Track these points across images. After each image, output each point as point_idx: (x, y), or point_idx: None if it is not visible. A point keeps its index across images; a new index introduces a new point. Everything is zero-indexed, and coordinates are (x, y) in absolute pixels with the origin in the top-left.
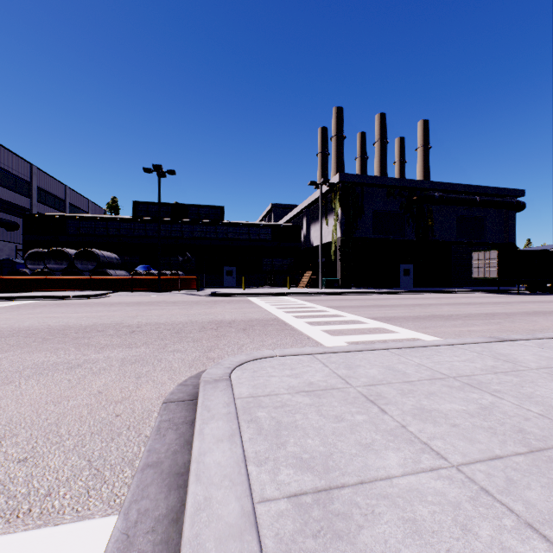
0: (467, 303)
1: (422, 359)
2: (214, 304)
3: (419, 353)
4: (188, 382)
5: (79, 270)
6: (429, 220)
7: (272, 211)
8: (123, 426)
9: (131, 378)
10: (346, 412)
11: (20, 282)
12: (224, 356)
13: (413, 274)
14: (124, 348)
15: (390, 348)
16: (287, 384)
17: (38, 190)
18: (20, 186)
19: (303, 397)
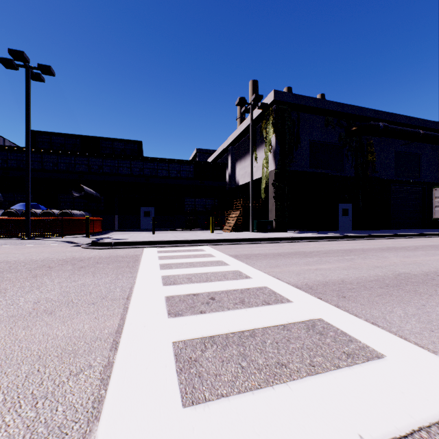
0: None
1: None
2: (28, 278)
3: None
4: None
5: None
6: (369, 155)
7: (197, 156)
8: None
9: None
10: None
11: None
12: None
13: (352, 215)
14: None
15: None
16: None
17: None
18: None
19: None
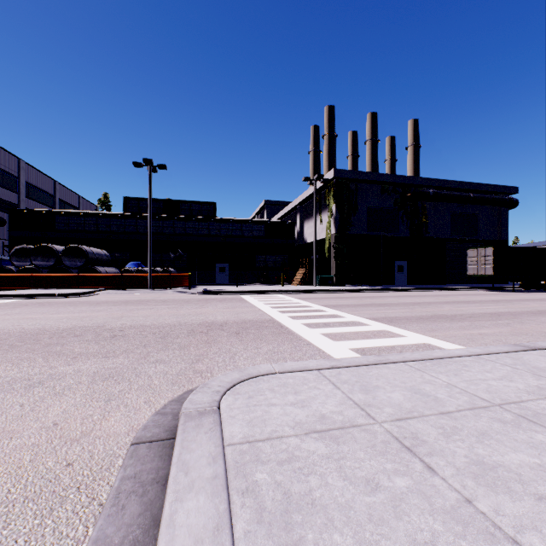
0: (467, 302)
1: (449, 376)
2: (206, 303)
3: (443, 368)
4: (168, 409)
5: (67, 267)
6: (423, 217)
7: (265, 208)
8: (71, 484)
9: (99, 401)
10: (379, 471)
11: (4, 279)
12: (213, 368)
13: (407, 271)
14: (100, 358)
15: (407, 361)
16: (292, 418)
17: (26, 185)
18: (7, 181)
19: (316, 441)
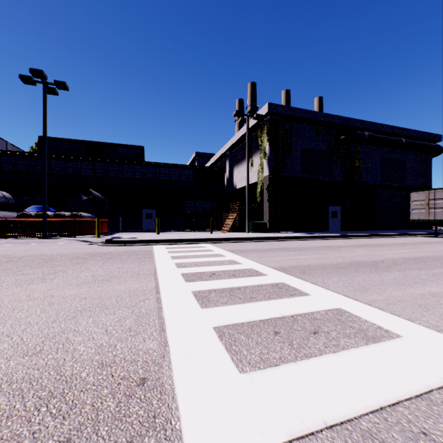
0: None
1: None
2: (74, 264)
3: None
4: None
5: None
6: (357, 161)
7: (196, 159)
8: None
9: None
10: None
11: None
12: None
13: (341, 217)
14: None
15: None
16: None
17: None
18: None
19: None
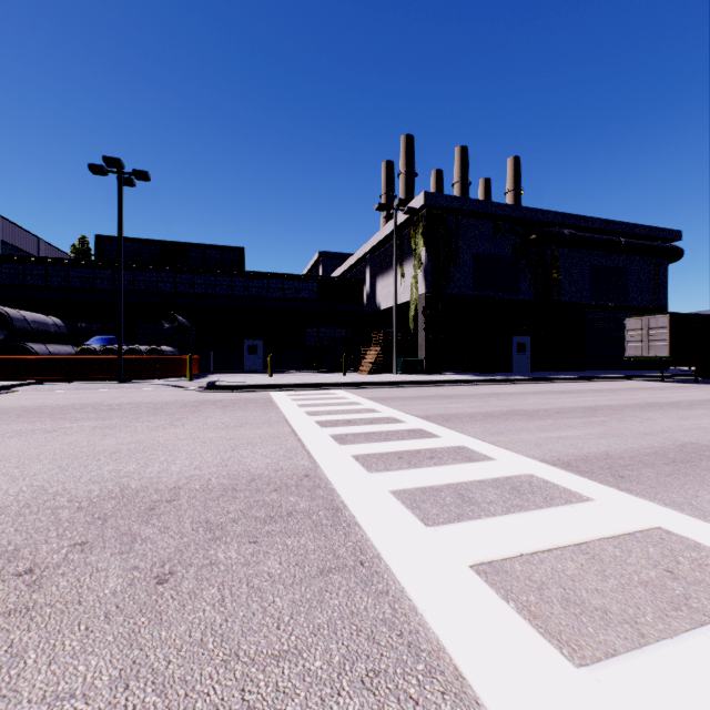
0: (671, 404)
1: None
2: (191, 412)
3: None
4: None
5: None
6: (554, 271)
7: (320, 262)
8: None
9: None
10: None
11: None
12: None
13: (530, 351)
14: None
15: None
16: None
17: None
18: None
19: None
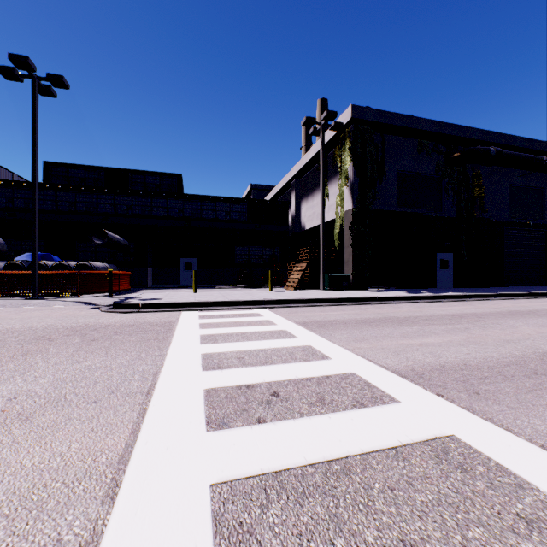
0: None
1: None
2: (13, 357)
3: None
4: None
5: None
6: (476, 189)
7: (252, 193)
8: None
9: None
10: None
11: None
12: None
13: (453, 267)
14: None
15: None
16: None
17: None
18: None
19: None
